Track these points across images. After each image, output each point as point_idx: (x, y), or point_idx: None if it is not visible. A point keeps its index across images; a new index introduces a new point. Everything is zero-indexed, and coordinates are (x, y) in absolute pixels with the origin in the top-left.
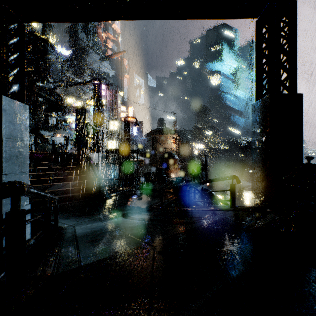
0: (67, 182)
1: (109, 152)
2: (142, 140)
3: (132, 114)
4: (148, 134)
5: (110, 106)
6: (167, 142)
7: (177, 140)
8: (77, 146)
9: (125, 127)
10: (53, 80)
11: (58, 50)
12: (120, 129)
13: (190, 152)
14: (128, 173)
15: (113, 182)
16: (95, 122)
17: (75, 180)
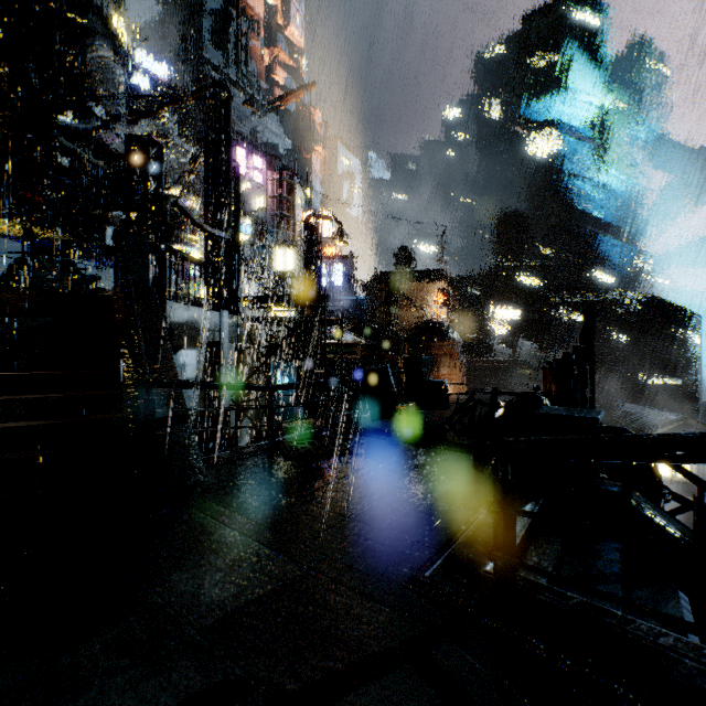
0: (7, 398)
1: (264, 320)
2: (357, 302)
3: (330, 230)
4: (373, 282)
5: (275, 211)
6: (422, 303)
7: (449, 295)
8: (116, 267)
9: (308, 244)
10: (104, 113)
11: (142, 62)
12: (301, 268)
13: (483, 330)
14: (316, 379)
15: (259, 404)
16: (212, 217)
17: (62, 391)
